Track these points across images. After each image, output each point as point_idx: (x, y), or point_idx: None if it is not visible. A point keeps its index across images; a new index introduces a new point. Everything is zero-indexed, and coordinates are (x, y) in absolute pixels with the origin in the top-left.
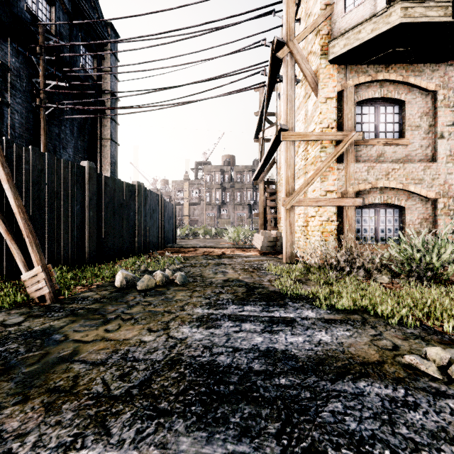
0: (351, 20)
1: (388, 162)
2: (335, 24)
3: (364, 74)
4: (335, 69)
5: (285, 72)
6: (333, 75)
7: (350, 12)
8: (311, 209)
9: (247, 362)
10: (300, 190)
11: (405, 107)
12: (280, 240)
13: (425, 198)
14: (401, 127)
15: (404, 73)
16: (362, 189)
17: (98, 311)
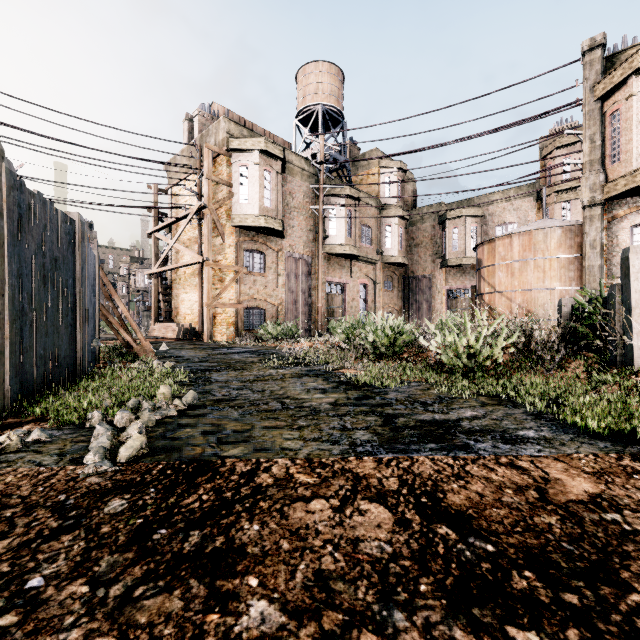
0: (243, 209)
1: (258, 285)
2: (234, 205)
3: (248, 236)
4: (234, 229)
5: (207, 224)
6: (233, 233)
7: (243, 204)
8: (218, 309)
9: (240, 351)
10: (216, 298)
11: (266, 257)
12: (192, 330)
13: (274, 305)
14: (264, 266)
15: (265, 240)
16: (247, 299)
17: (173, 353)
